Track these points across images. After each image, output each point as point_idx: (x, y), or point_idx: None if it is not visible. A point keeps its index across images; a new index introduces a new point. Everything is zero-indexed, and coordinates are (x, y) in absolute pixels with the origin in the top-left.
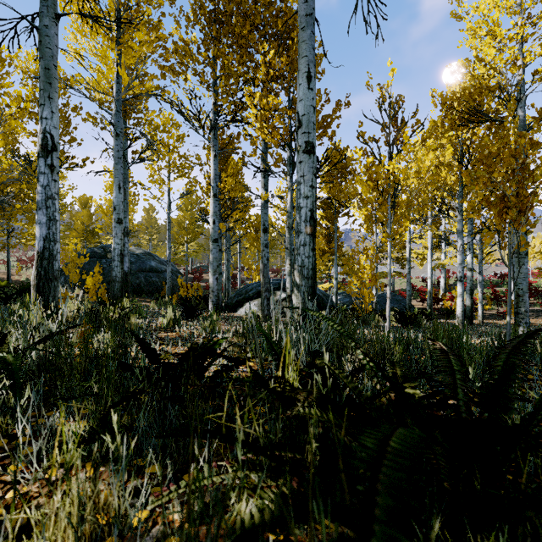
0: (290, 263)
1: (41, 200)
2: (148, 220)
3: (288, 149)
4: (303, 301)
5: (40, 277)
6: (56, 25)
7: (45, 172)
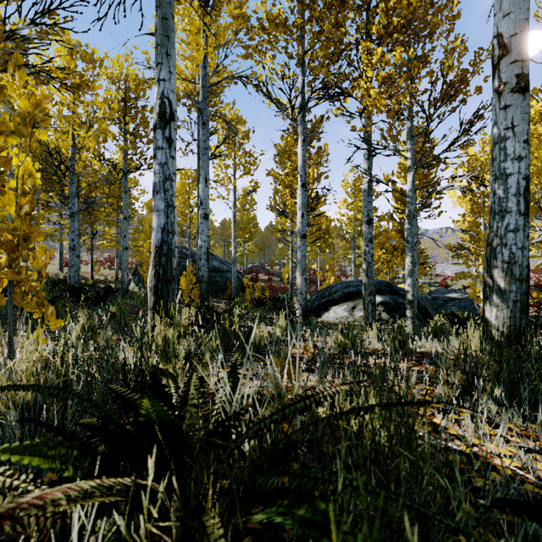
0: (411, 261)
1: (158, 181)
2: None
3: (408, 119)
4: (512, 315)
5: (158, 277)
6: None
7: (162, 146)
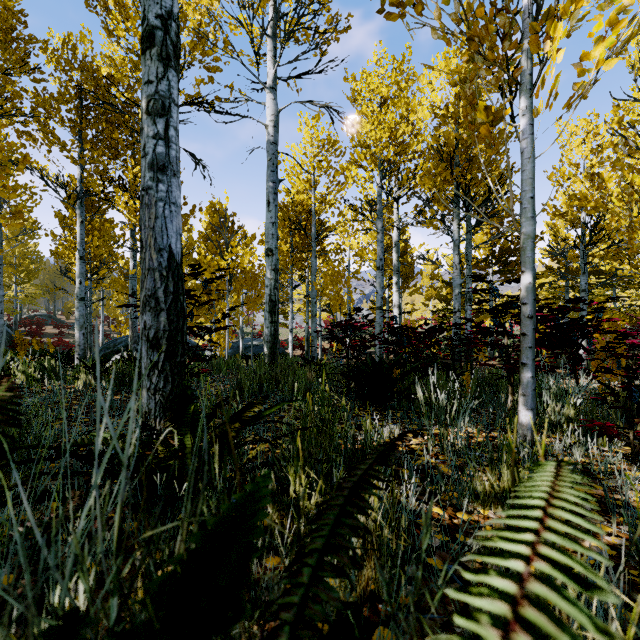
0: None
1: None
2: None
3: None
4: None
5: None
6: None
7: None
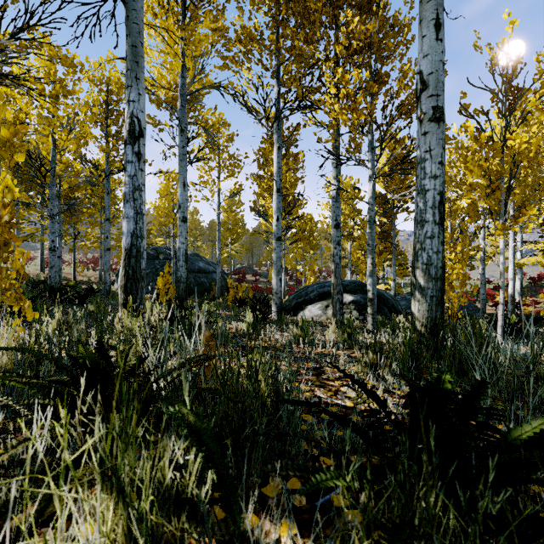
0: (371, 262)
1: (128, 191)
2: (192, 223)
3: (369, 132)
4: (430, 308)
5: (127, 277)
6: None
7: (132, 160)
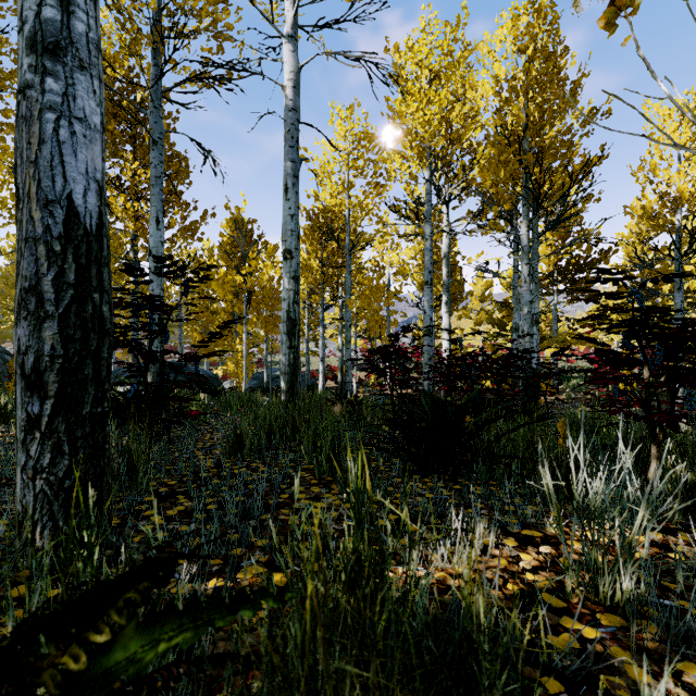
0: None
1: None
2: None
3: None
4: (153, 379)
5: None
6: None
7: None
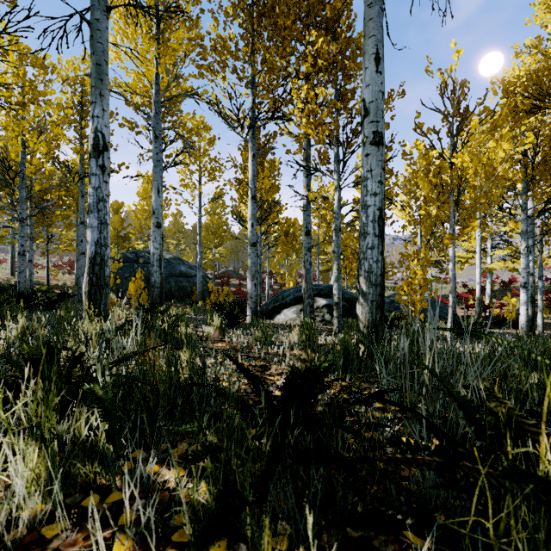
0: (337, 268)
1: (92, 202)
2: (176, 225)
3: (335, 145)
4: (371, 311)
5: (91, 283)
6: (107, 19)
7: (96, 173)
